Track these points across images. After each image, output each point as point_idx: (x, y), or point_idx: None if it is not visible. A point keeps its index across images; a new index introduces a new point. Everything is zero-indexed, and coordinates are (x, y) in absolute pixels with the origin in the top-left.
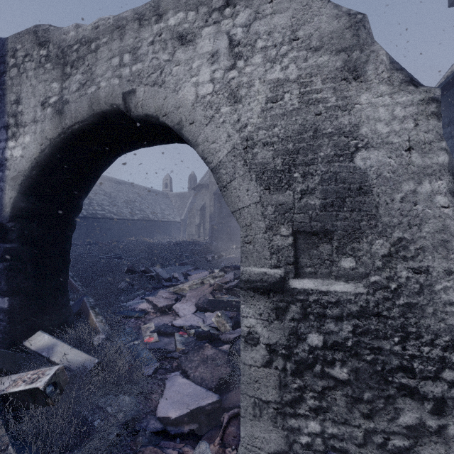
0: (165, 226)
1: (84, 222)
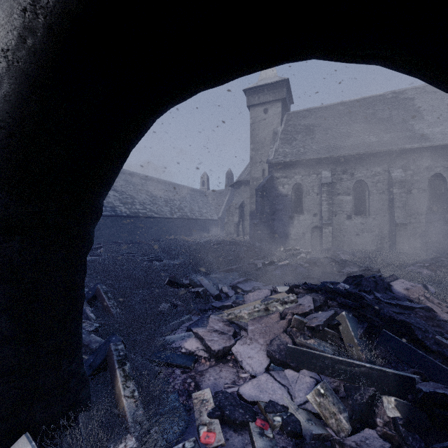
0: (203, 224)
1: (127, 221)
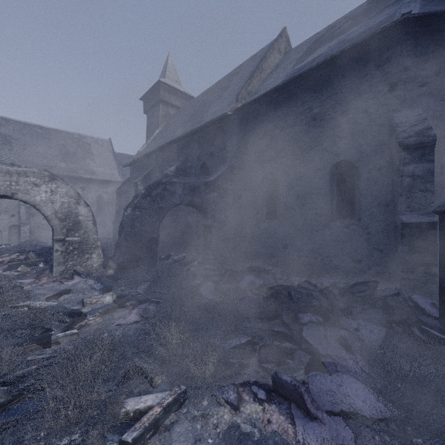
0: None
1: None
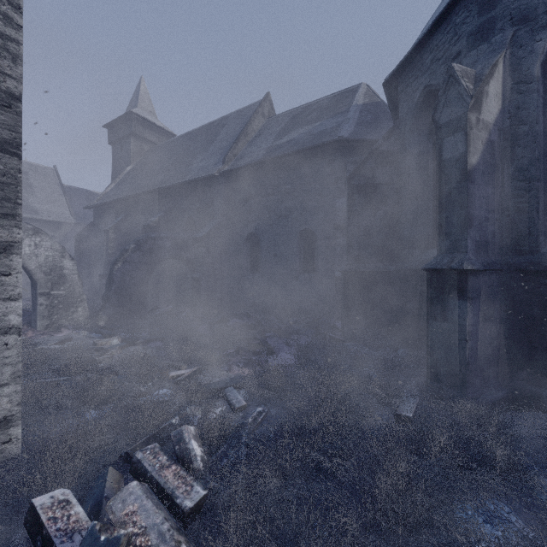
0: None
1: None
